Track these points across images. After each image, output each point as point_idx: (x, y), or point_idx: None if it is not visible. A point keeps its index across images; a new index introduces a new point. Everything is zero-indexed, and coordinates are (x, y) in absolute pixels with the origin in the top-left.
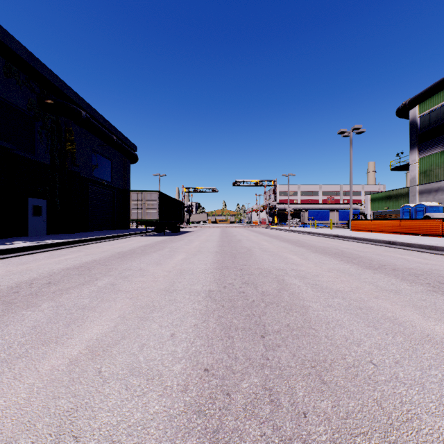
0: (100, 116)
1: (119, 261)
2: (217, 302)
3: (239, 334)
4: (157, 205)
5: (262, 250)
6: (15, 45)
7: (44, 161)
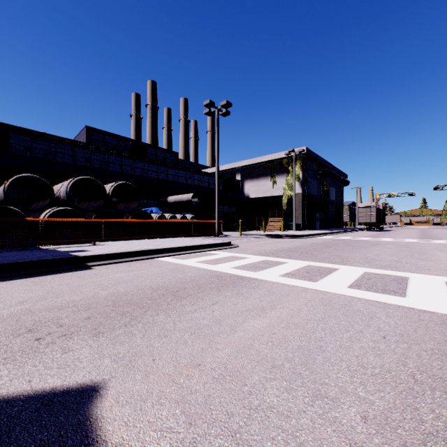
0: (335, 168)
1: (381, 235)
2: (420, 238)
3: (424, 238)
4: (374, 215)
5: (444, 235)
6: (319, 158)
7: (319, 198)
